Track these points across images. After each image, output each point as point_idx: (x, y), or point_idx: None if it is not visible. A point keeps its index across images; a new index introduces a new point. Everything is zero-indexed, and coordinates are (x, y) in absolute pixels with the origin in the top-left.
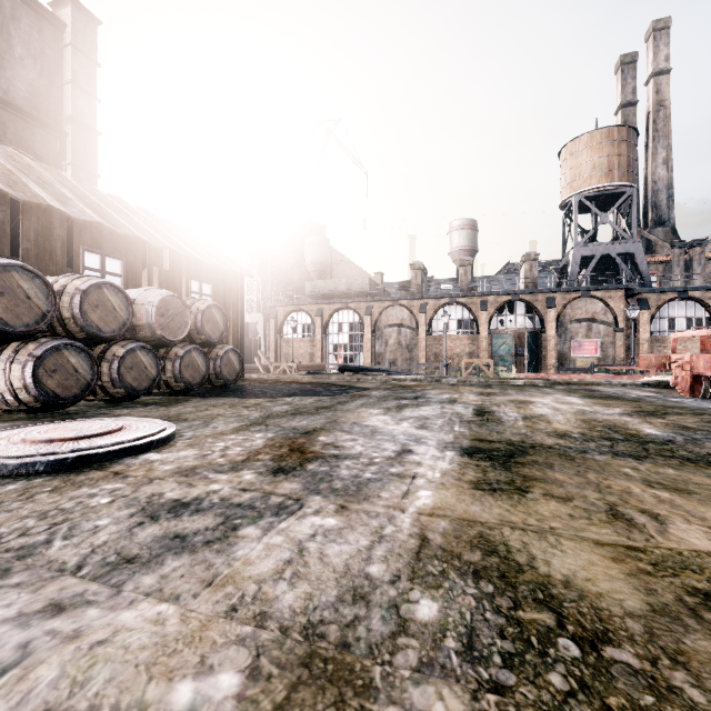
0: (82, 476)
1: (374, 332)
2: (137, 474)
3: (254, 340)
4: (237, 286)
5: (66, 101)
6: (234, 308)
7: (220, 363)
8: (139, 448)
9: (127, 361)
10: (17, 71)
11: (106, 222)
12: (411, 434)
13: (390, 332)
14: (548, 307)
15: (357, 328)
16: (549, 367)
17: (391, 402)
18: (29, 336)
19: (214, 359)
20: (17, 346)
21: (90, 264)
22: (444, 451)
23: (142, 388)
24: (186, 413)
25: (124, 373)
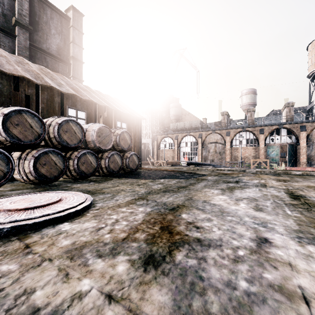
0: (3, 246)
1: (203, 146)
2: (38, 250)
3: (147, 150)
4: (138, 124)
5: (70, 50)
6: (137, 134)
7: (128, 161)
8: (59, 218)
9: (81, 159)
10: (52, 40)
11: (77, 94)
12: (254, 217)
13: (211, 146)
14: (301, 131)
15: (194, 144)
16: (302, 163)
17: (222, 185)
18: (33, 146)
19: (125, 158)
20: (28, 151)
21: (71, 114)
22: (304, 245)
23: (89, 173)
24: (106, 188)
25: (80, 165)
